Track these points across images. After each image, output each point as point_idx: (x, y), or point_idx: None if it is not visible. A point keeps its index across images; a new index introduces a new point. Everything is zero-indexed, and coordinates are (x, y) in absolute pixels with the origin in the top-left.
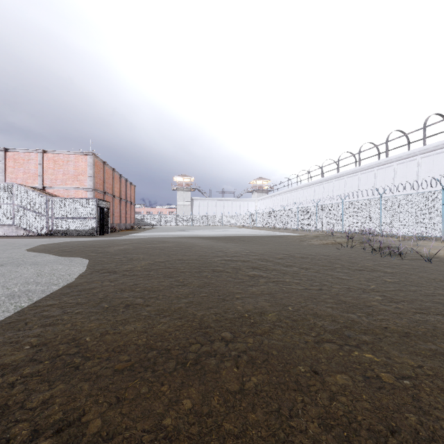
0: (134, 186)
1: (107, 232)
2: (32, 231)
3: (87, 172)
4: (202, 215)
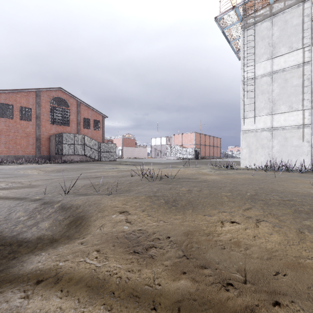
0: (220, 138)
1: (199, 159)
2: (179, 158)
3: (193, 138)
4: None
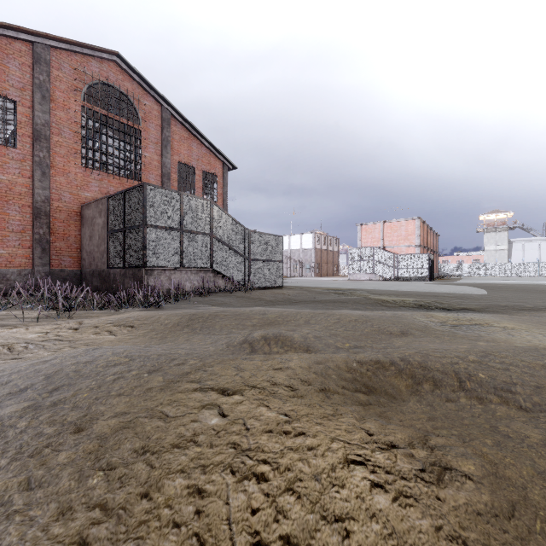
0: (437, 236)
1: (432, 279)
2: (385, 277)
3: (414, 233)
4: (529, 262)
